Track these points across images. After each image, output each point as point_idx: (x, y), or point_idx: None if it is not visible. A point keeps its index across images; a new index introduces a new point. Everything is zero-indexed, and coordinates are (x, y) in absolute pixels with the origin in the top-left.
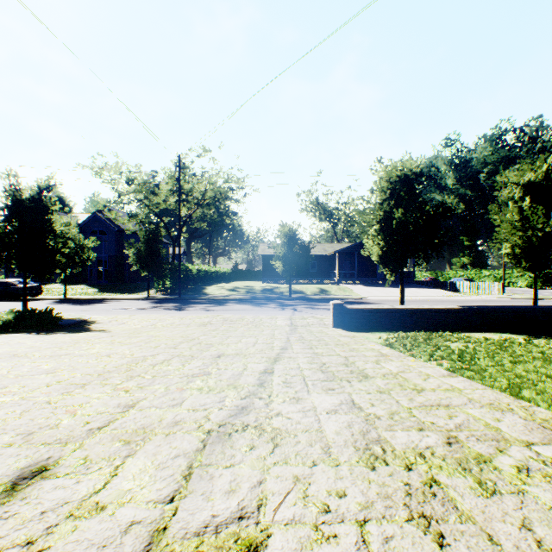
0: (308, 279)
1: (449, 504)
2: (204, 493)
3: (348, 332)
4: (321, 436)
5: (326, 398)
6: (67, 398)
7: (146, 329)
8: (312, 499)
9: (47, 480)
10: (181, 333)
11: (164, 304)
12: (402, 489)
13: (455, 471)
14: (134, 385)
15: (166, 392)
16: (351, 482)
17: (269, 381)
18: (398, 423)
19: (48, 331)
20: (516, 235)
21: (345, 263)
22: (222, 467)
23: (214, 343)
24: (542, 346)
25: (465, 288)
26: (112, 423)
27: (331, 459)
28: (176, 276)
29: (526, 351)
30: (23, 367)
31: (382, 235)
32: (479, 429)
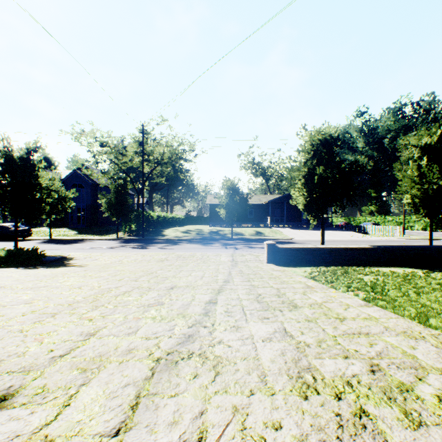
0: (246, 223)
1: (380, 438)
2: (149, 425)
3: (279, 267)
4: (257, 364)
5: (262, 326)
6: (38, 326)
7: (114, 264)
8: (250, 432)
9: (4, 411)
10: (142, 268)
11: (130, 244)
12: (334, 420)
13: (381, 400)
14: (97, 315)
15: (124, 320)
16: (286, 413)
17: (213, 311)
18: (326, 351)
19: (33, 266)
20: (415, 188)
21: (276, 210)
22: (167, 397)
23: (168, 277)
24: (439, 278)
25: (373, 231)
26: (73, 350)
27: (267, 388)
28: (140, 221)
29: (426, 283)
30: (6, 298)
31: (306, 188)
32: (397, 357)
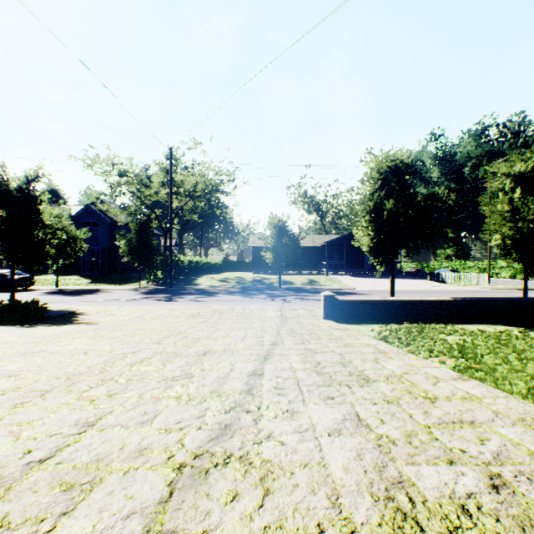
0: (297, 269)
1: None
2: None
3: (340, 324)
4: (325, 475)
5: (325, 410)
6: (18, 411)
7: (133, 321)
8: None
9: None
10: (168, 325)
11: (154, 295)
12: None
13: None
14: (102, 393)
15: (138, 402)
16: None
17: (258, 387)
18: (420, 452)
19: (32, 324)
20: (505, 226)
21: (333, 254)
22: None
23: (201, 337)
24: None
25: (451, 279)
26: (60, 452)
27: (343, 519)
28: (167, 267)
29: (527, 345)
30: None
31: (372, 226)
32: (525, 462)
